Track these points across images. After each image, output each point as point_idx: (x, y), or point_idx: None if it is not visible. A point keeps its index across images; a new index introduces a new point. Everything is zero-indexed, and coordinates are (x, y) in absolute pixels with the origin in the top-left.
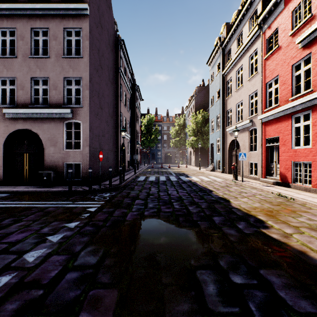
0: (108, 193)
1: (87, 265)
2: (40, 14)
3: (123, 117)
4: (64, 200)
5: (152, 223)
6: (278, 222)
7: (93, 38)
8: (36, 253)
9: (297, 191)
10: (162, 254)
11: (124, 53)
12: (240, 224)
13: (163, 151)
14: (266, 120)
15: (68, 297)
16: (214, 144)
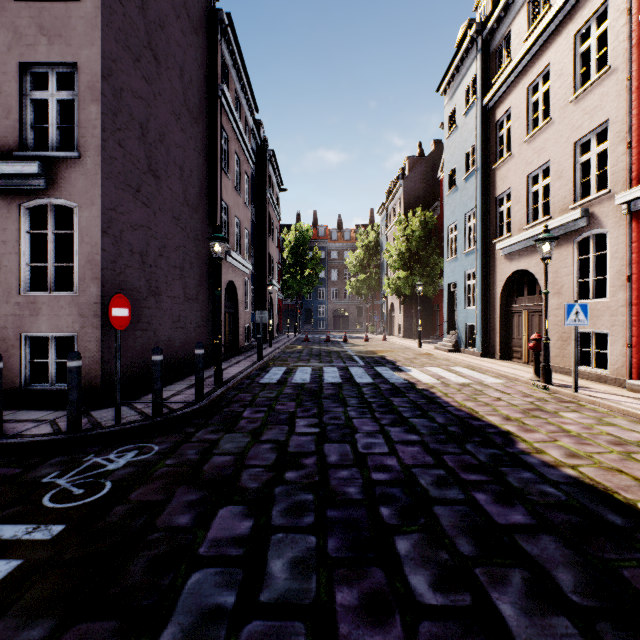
0: (131, 453)
1: None
2: None
3: (232, 217)
4: None
5: None
6: None
7: None
8: None
9: None
10: None
11: (233, 54)
12: None
13: (331, 305)
14: None
15: None
16: (458, 284)
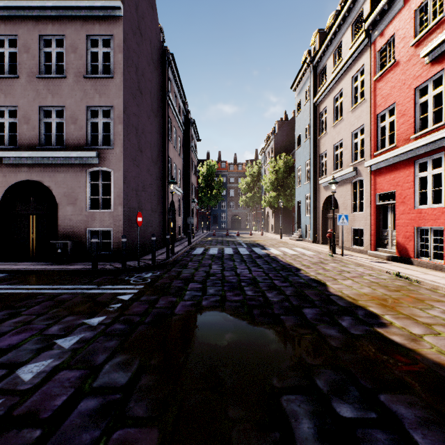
0: (150, 273)
1: (113, 387)
2: (53, 15)
3: (172, 164)
4: (85, 284)
5: (214, 319)
6: (400, 316)
7: (129, 50)
8: (37, 367)
9: (423, 270)
10: (228, 368)
11: (173, 72)
12: (344, 320)
13: (229, 213)
14: (377, 168)
15: (80, 443)
16: (302, 202)
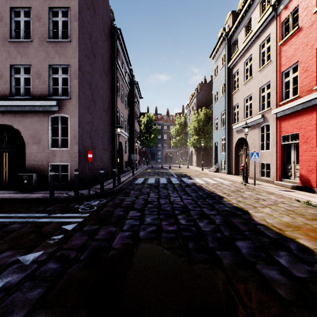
0: (97, 201)
1: None
2: None
3: (120, 114)
4: (38, 212)
5: (149, 254)
6: None
7: (83, 20)
8: None
9: None
10: None
11: (121, 44)
12: (280, 257)
13: (163, 151)
14: (282, 114)
15: None
16: (218, 143)
